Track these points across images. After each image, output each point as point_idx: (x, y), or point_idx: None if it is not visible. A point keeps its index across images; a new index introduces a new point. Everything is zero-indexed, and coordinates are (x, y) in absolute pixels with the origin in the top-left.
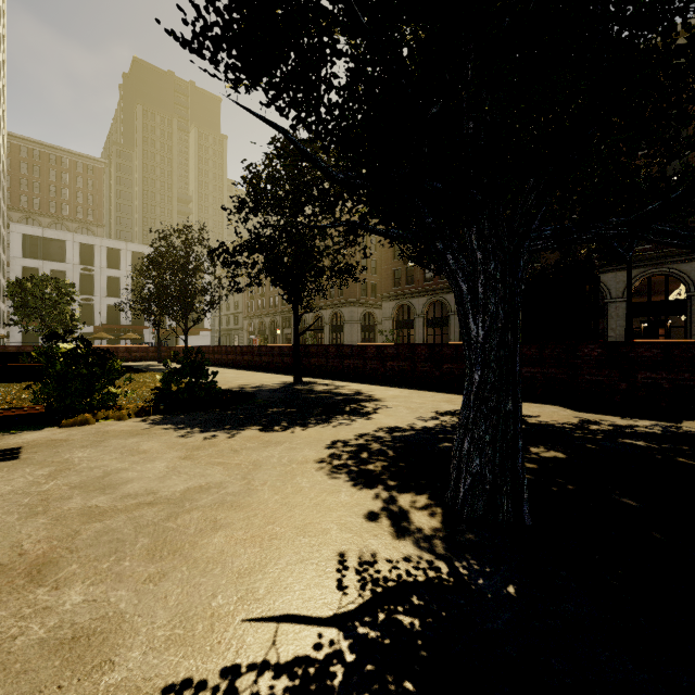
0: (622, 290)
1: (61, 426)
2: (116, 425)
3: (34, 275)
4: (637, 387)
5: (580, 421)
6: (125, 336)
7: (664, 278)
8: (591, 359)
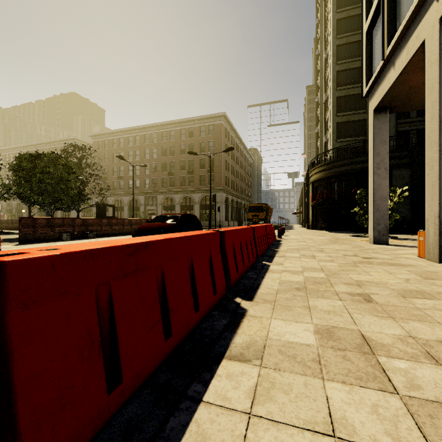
0: (179, 201)
1: None
2: None
3: None
4: None
5: None
6: None
7: None
8: None
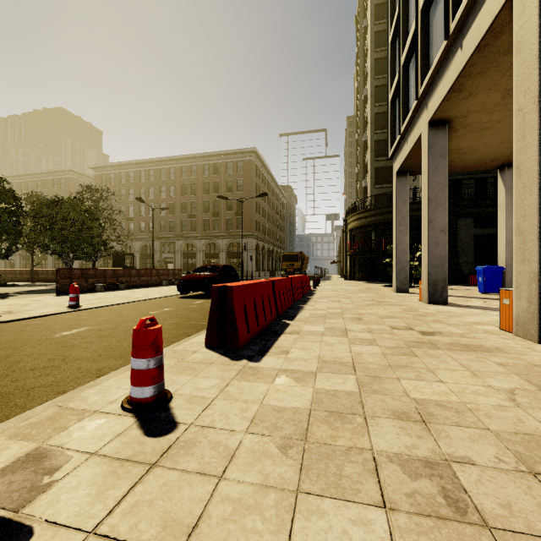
0: (202, 247)
1: None
2: None
3: None
4: None
5: None
6: None
7: None
8: None
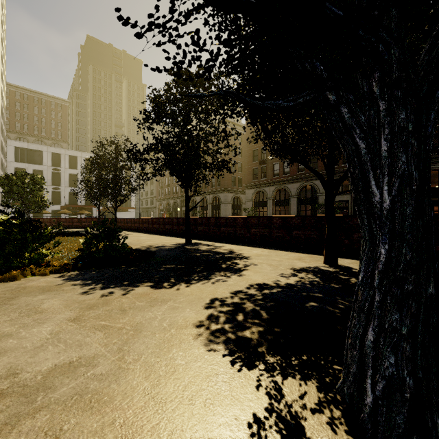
0: None
1: None
2: (37, 280)
3: (17, 171)
4: None
5: None
6: (80, 212)
7: (434, 173)
8: None
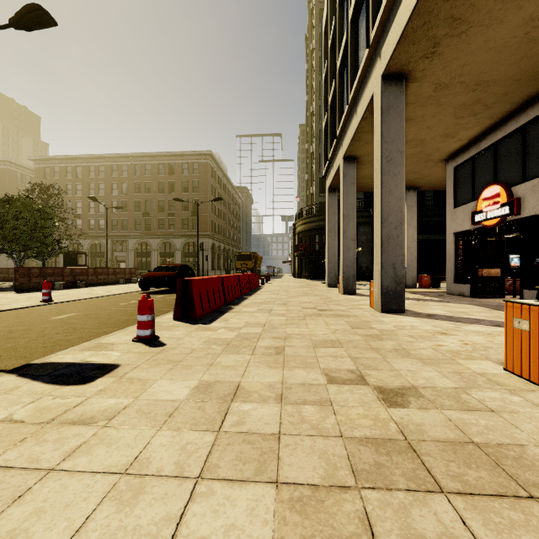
0: (157, 246)
1: None
2: None
3: None
4: None
5: None
6: None
7: None
8: None
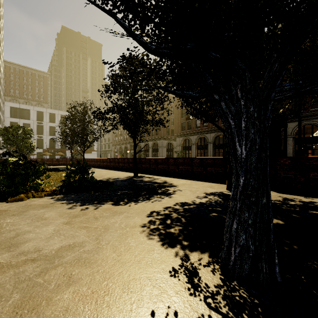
0: (291, 132)
1: (7, 201)
2: (37, 201)
3: (13, 125)
4: (310, 180)
5: (283, 199)
6: (57, 153)
7: (309, 126)
8: (284, 166)
